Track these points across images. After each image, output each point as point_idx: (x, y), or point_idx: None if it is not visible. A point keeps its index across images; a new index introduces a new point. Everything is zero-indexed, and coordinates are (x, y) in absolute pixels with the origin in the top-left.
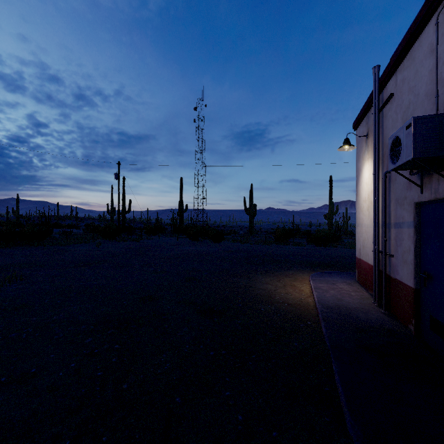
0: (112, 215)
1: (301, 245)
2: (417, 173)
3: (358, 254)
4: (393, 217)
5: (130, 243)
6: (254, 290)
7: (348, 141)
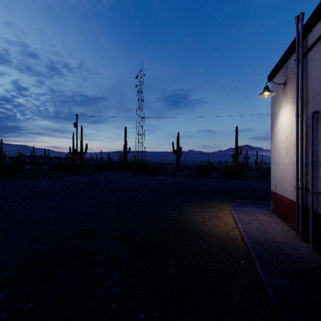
0: (73, 155)
1: (216, 178)
2: None
3: (273, 189)
4: None
5: (84, 177)
6: (185, 222)
7: (268, 88)
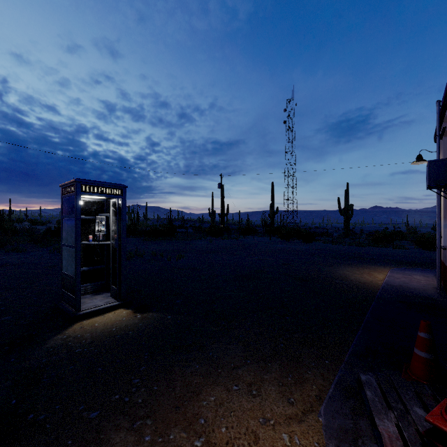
0: (212, 217)
1: (402, 248)
2: (446, 191)
3: None
4: (445, 220)
5: (232, 241)
6: (334, 273)
7: (420, 157)
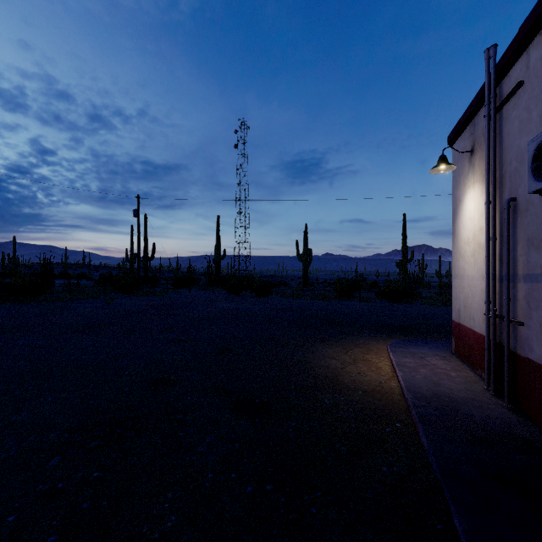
0: (131, 262)
1: (369, 301)
2: None
3: (456, 317)
4: (522, 266)
5: (151, 299)
6: (314, 368)
7: (445, 159)
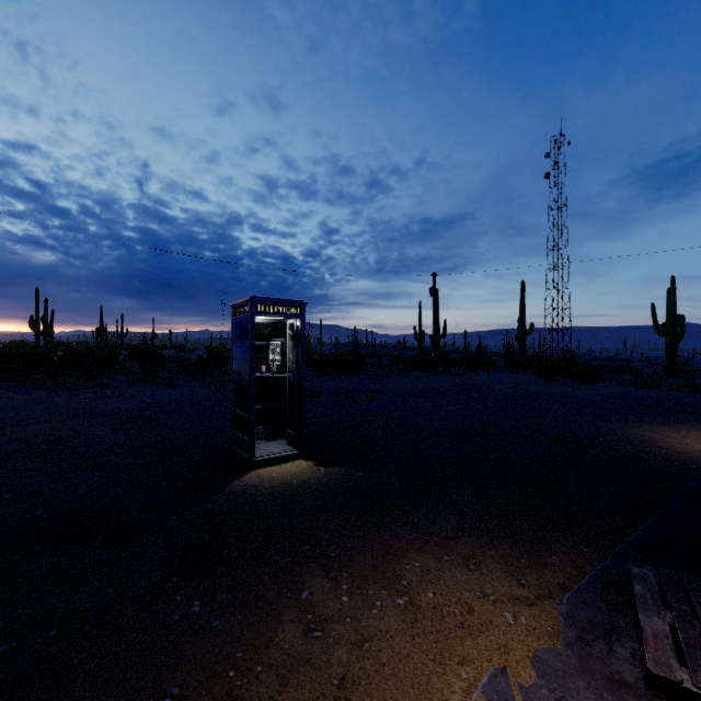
0: (420, 341)
1: None
2: None
3: None
4: None
5: (451, 378)
6: (628, 434)
7: None
